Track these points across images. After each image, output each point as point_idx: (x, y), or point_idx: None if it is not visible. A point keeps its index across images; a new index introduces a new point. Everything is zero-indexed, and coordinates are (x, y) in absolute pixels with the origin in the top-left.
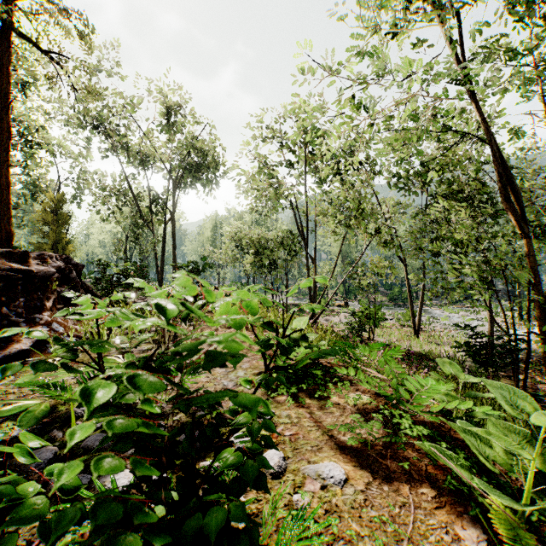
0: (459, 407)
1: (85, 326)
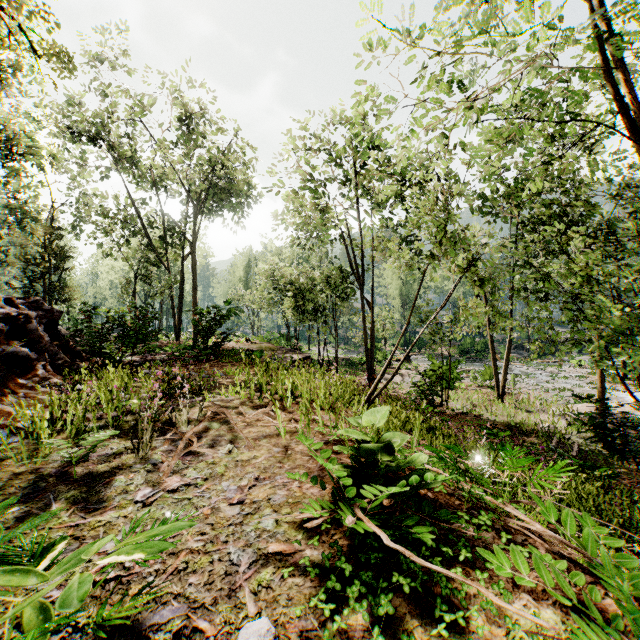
0: None
1: (23, 409)
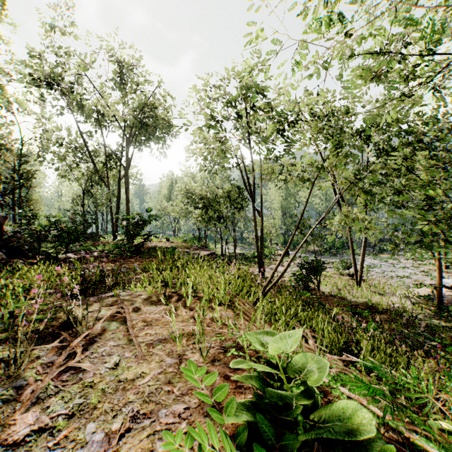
0: None
1: None
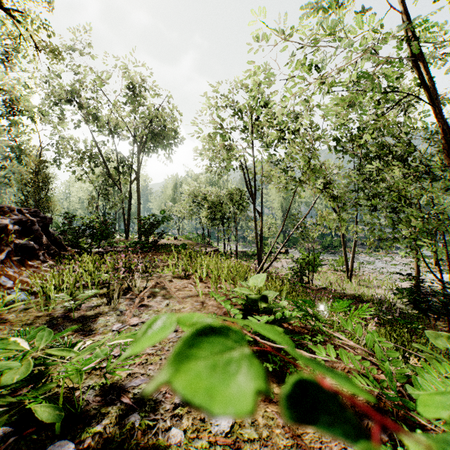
0: None
1: (36, 279)
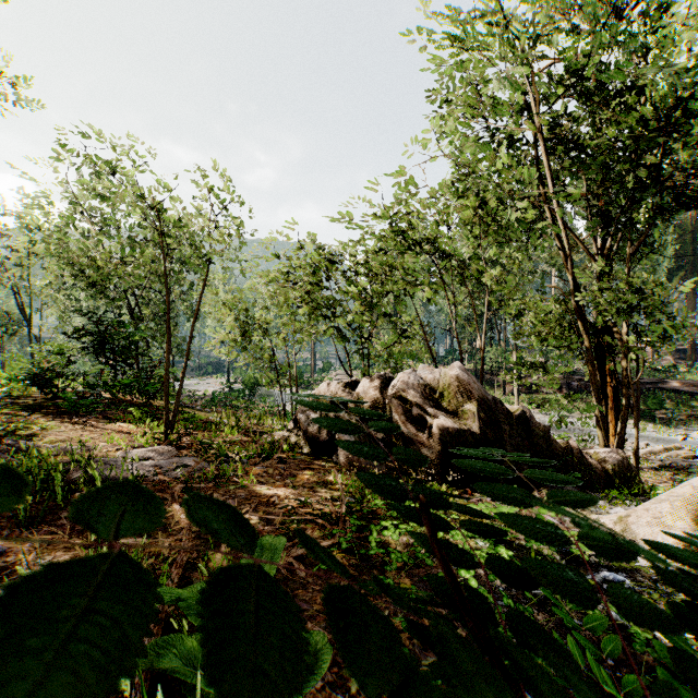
0: None
1: None
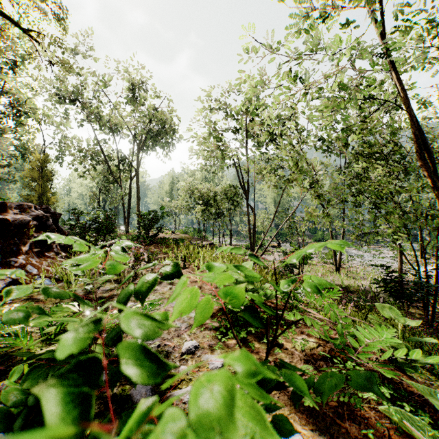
0: (409, 357)
1: (56, 268)
